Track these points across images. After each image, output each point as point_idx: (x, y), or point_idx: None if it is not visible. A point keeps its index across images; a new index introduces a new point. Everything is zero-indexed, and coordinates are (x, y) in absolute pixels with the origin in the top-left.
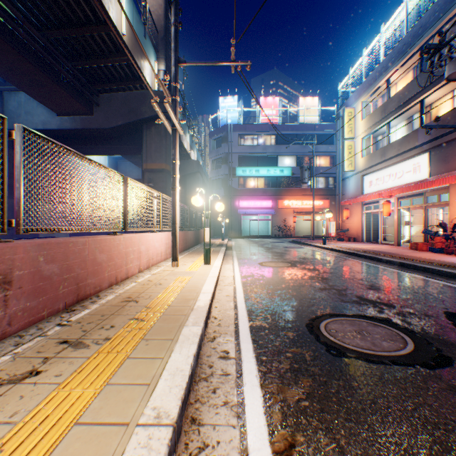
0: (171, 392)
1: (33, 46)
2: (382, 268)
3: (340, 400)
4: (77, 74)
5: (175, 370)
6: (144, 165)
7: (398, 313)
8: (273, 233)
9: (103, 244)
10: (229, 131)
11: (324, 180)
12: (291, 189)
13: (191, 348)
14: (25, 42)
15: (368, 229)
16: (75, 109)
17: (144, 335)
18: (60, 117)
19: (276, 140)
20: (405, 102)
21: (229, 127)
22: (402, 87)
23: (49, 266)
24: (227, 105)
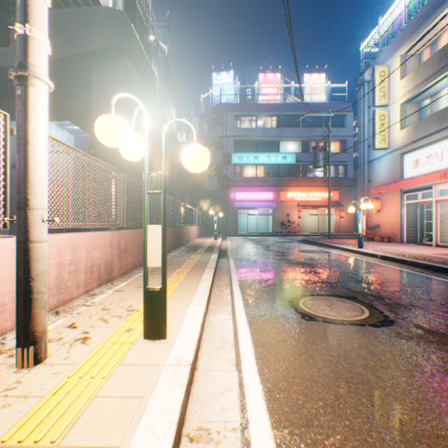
0: None
1: None
2: None
3: None
4: None
5: None
6: (93, 127)
7: None
8: (274, 230)
9: None
10: (224, 111)
11: (333, 169)
12: (296, 179)
13: None
14: None
15: (410, 226)
16: None
17: None
18: None
19: (277, 122)
20: None
21: (223, 106)
22: None
23: None
24: (221, 82)
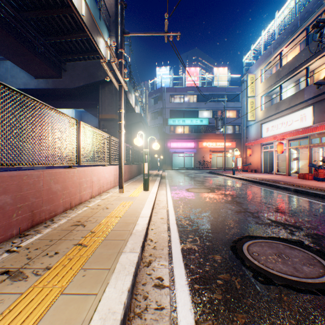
0: None
1: (13, 23)
2: (281, 193)
3: None
4: (48, 47)
5: (107, 312)
6: (100, 116)
7: (307, 235)
8: (195, 166)
9: (58, 176)
10: (163, 92)
11: (232, 128)
12: (208, 134)
13: (126, 280)
14: (7, 20)
15: (265, 163)
16: (47, 73)
17: (84, 263)
18: (37, 79)
19: (197, 98)
20: (294, 69)
21: (163, 89)
22: (292, 58)
23: (1, 197)
24: (162, 73)
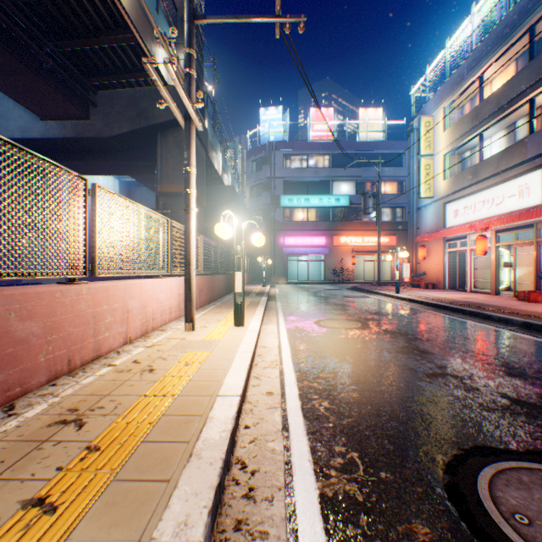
0: None
1: None
2: (498, 330)
3: None
4: (62, 59)
5: None
6: (159, 187)
7: None
8: (326, 277)
9: (32, 303)
10: (272, 150)
11: (390, 211)
12: (349, 223)
13: None
14: None
15: (452, 273)
16: (63, 110)
17: None
18: (44, 122)
19: (330, 161)
20: (507, 103)
21: (271, 145)
22: (502, 84)
23: None
24: (269, 117)
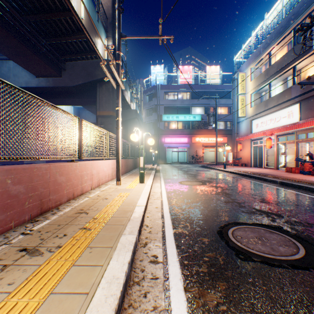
0: (106, 302)
1: (17, 26)
2: (268, 186)
3: (253, 305)
4: (49, 47)
5: (112, 278)
6: (98, 112)
7: (287, 221)
8: (188, 160)
9: (62, 169)
10: (158, 89)
11: (224, 124)
12: (201, 130)
13: (126, 255)
14: (11, 23)
15: (255, 158)
16: (48, 72)
17: (89, 243)
18: (38, 78)
19: (190, 95)
20: (282, 68)
21: (157, 86)
22: (280, 58)
23: (16, 186)
24: (156, 71)
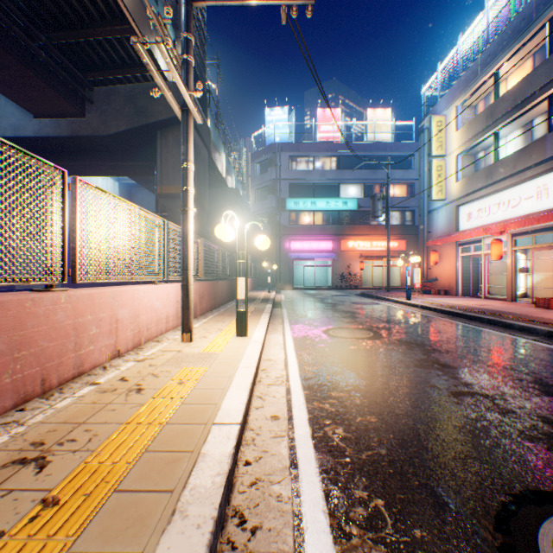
0: None
1: None
2: (521, 340)
3: None
4: (56, 52)
5: None
6: (159, 188)
7: None
8: (333, 283)
9: None
10: (278, 152)
11: (399, 215)
12: (357, 227)
13: None
14: None
15: (465, 278)
16: (57, 107)
17: None
18: (38, 119)
19: (337, 163)
20: (524, 100)
21: (277, 146)
22: (519, 80)
23: None
24: (275, 118)
